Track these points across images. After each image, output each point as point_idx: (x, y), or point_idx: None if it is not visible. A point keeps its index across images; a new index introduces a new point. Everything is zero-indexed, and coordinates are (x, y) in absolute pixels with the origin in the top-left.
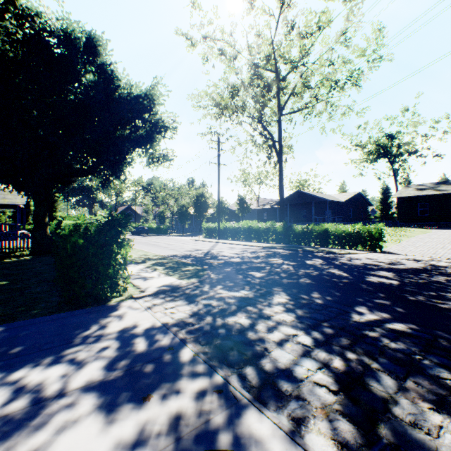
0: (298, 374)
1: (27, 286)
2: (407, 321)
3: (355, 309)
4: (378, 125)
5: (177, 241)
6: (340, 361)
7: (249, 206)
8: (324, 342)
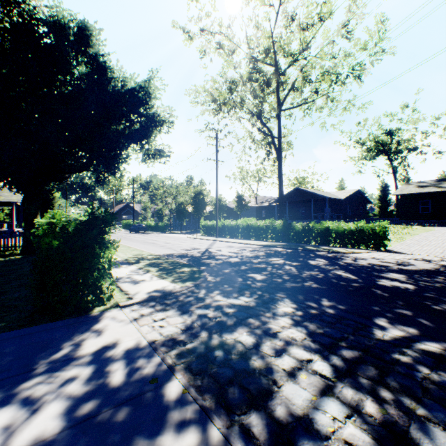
0: (321, 426)
1: (5, 291)
2: (441, 339)
3: (374, 322)
4: (377, 122)
5: (175, 239)
6: (374, 404)
7: (247, 203)
8: (347, 371)
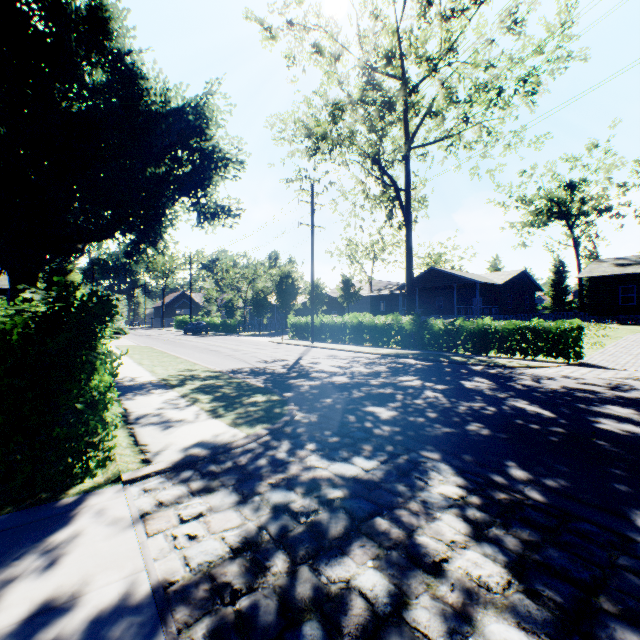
0: None
1: None
2: None
3: (639, 527)
4: (551, 170)
5: (249, 344)
6: None
7: (357, 291)
8: None
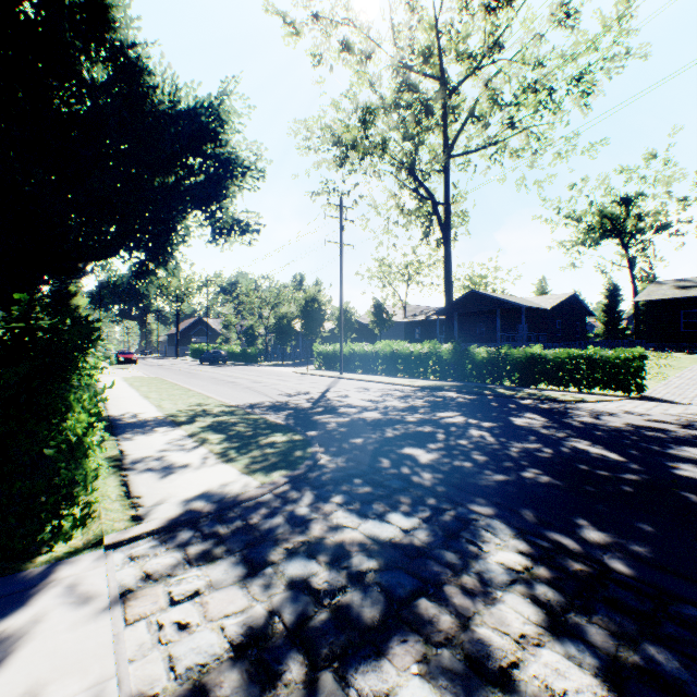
0: None
1: None
2: None
3: None
4: (604, 183)
5: (271, 375)
6: None
7: (390, 317)
8: None
